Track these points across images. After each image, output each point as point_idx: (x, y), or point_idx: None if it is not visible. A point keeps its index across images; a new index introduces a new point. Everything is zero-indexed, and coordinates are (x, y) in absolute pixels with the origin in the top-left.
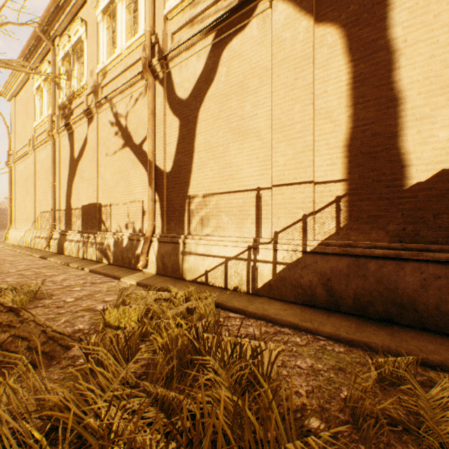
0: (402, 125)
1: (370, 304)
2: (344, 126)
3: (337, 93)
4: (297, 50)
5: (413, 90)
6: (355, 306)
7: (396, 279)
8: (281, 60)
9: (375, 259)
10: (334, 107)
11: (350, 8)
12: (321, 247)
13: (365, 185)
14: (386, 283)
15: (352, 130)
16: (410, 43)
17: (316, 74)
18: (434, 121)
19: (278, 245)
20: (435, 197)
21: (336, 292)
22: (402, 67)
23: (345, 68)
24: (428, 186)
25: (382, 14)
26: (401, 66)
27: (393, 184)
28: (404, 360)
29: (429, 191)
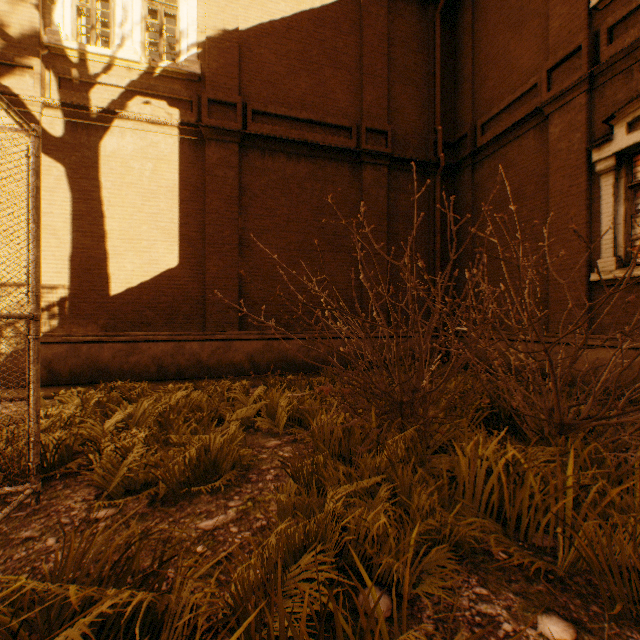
0: (108, 256)
1: (83, 374)
2: (69, 245)
3: (63, 218)
4: (23, 167)
5: (115, 235)
6: (72, 378)
7: (99, 355)
8: (6, 168)
9: (88, 344)
10: (61, 228)
11: (73, 158)
12: (46, 338)
13: (85, 292)
14: (94, 358)
15: (75, 250)
16: (113, 205)
17: (44, 195)
18: (126, 258)
19: (1, 339)
20: (126, 304)
21: (58, 371)
22: (108, 218)
23: (70, 201)
24: (123, 296)
25: (96, 176)
26: (108, 217)
27: (103, 293)
28: (80, 392)
29: (123, 300)
